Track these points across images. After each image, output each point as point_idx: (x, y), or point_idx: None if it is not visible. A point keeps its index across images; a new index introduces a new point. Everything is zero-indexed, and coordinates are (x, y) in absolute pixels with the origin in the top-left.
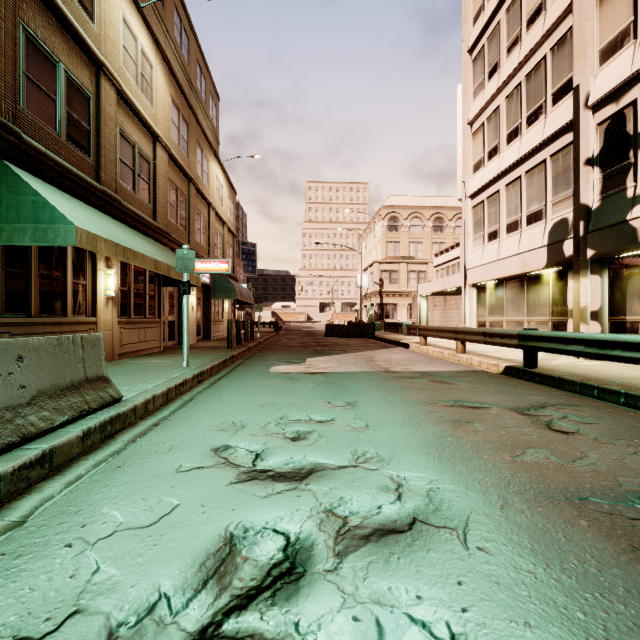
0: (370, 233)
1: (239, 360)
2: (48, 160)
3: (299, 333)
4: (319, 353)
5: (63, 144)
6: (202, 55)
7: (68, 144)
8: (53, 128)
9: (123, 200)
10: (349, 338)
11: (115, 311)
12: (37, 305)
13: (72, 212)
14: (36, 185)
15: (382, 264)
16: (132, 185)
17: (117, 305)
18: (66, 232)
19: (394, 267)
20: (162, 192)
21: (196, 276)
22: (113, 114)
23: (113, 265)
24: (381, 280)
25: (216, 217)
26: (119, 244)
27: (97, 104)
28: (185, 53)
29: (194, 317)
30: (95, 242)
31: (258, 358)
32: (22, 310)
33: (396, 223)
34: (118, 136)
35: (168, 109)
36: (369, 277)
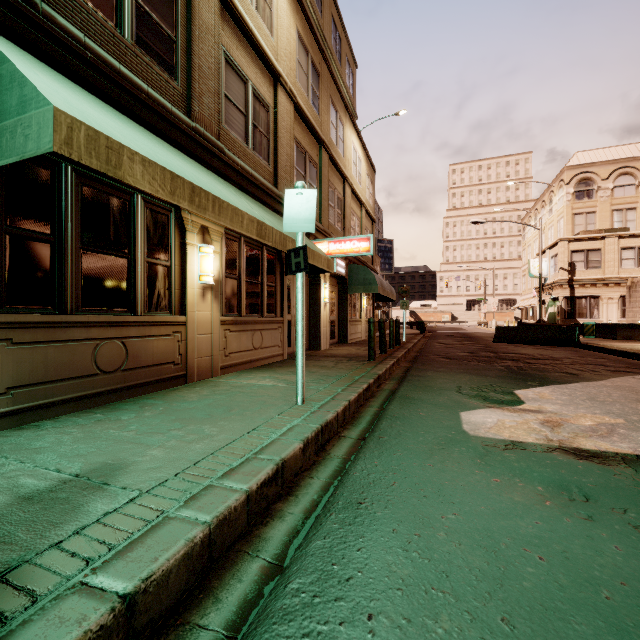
0: (543, 207)
1: (387, 382)
2: (83, 49)
3: (451, 336)
4: (524, 376)
5: (129, 49)
6: (337, 9)
7: (138, 52)
8: (110, 19)
9: (227, 150)
10: (537, 346)
11: (216, 306)
12: (78, 294)
13: (88, 110)
14: (25, 60)
15: (573, 242)
16: (244, 136)
17: (221, 298)
18: (39, 124)
19: (594, 245)
20: (285, 152)
21: (326, 257)
22: (213, 26)
23: (213, 241)
24: (571, 264)
25: (353, 196)
26: (181, 177)
27: (188, 5)
28: (317, 3)
29: (327, 316)
30: (116, 158)
31: (420, 382)
32: (46, 302)
33: (589, 187)
34: (222, 63)
35: (293, 46)
36: (549, 262)
